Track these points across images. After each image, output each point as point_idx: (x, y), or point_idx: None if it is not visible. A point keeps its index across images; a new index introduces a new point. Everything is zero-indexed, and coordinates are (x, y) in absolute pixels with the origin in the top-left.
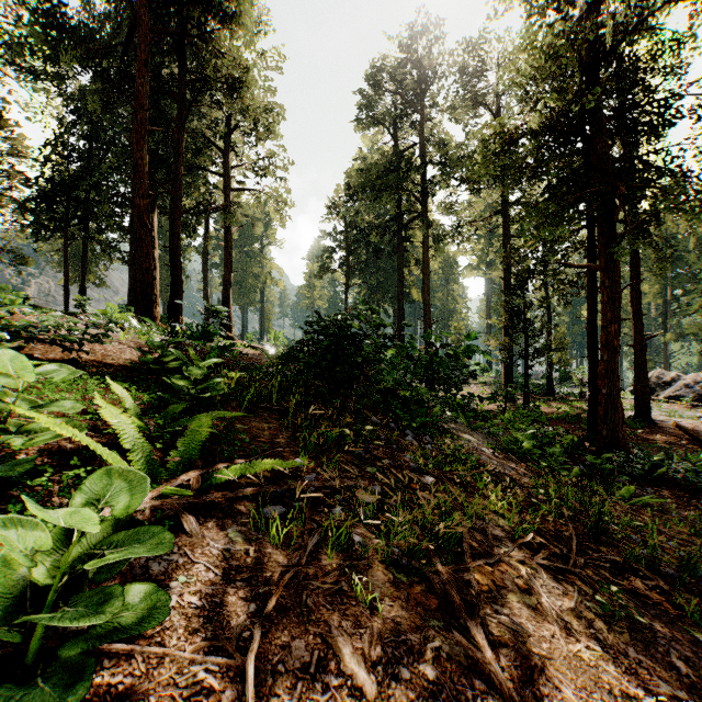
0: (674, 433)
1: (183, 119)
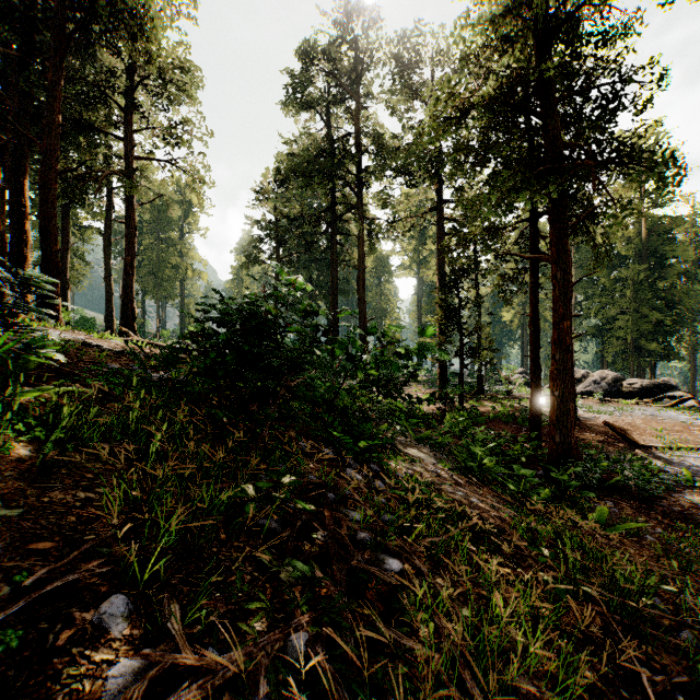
0: (600, 430)
1: (60, 52)
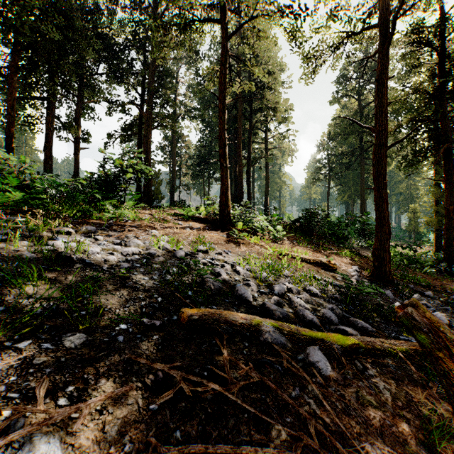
0: None
1: (252, 128)
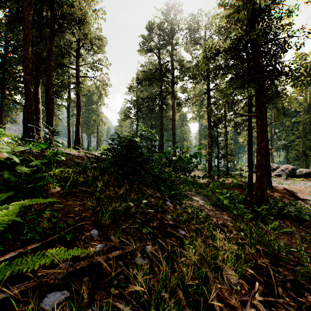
0: (282, 192)
1: (53, 37)
